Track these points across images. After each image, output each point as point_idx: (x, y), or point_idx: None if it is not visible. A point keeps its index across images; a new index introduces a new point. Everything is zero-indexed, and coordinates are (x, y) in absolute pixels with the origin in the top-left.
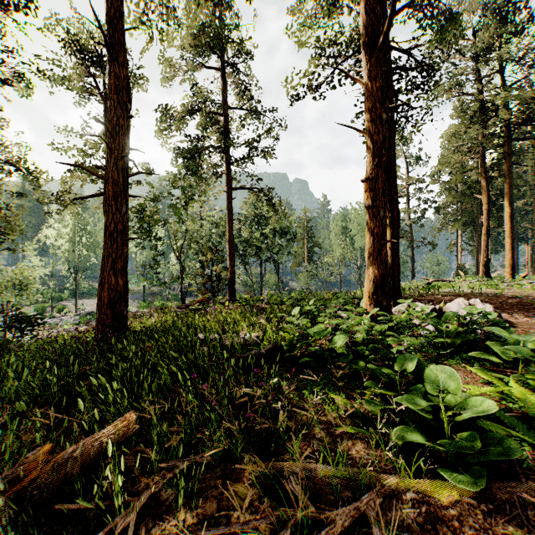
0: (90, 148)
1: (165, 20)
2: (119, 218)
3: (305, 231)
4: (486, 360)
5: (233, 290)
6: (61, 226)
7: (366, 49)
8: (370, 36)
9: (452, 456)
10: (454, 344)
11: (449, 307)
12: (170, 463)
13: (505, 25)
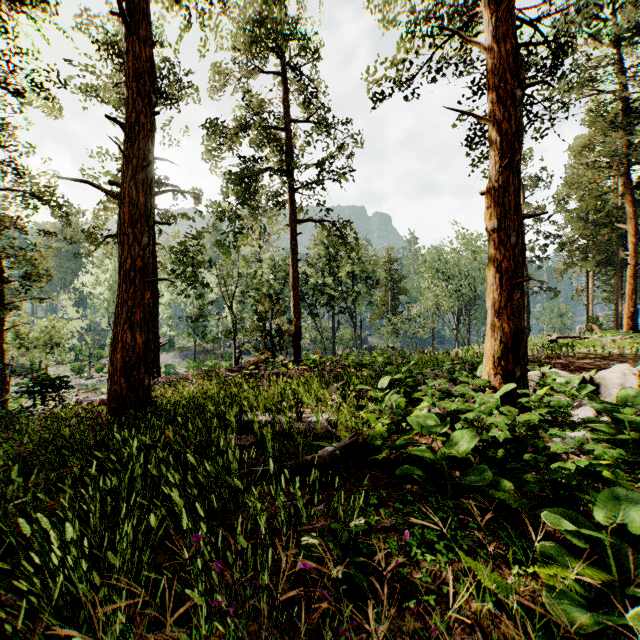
0: None
1: None
2: (137, 252)
3: (388, 275)
4: None
5: (299, 348)
6: (100, 271)
7: None
8: None
9: None
10: None
11: (605, 376)
12: None
13: None
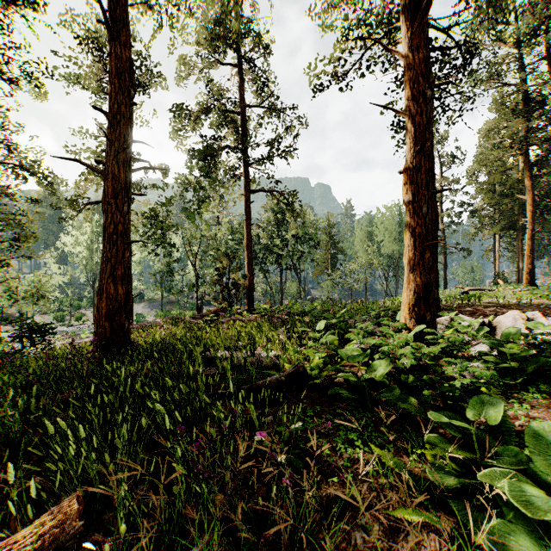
0: (102, 150)
1: (176, 4)
2: (119, 218)
3: (328, 237)
4: None
5: (252, 299)
6: (79, 233)
7: (405, 15)
8: None
9: None
10: (522, 370)
11: (501, 321)
12: None
13: None
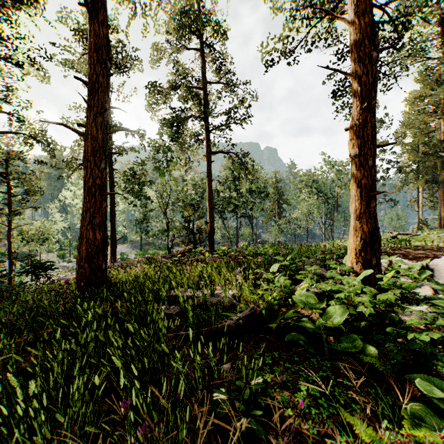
0: None
1: None
2: (97, 173)
3: (275, 191)
4: None
5: (212, 242)
6: (76, 188)
7: None
8: None
9: None
10: None
11: (437, 264)
12: None
13: None
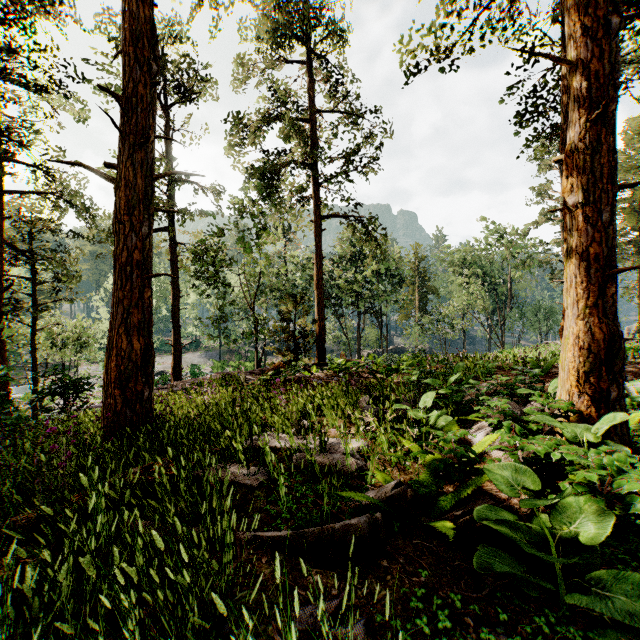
0: None
1: None
2: (135, 243)
3: (416, 274)
4: None
5: (323, 350)
6: None
7: None
8: None
9: None
10: None
11: None
12: None
13: None
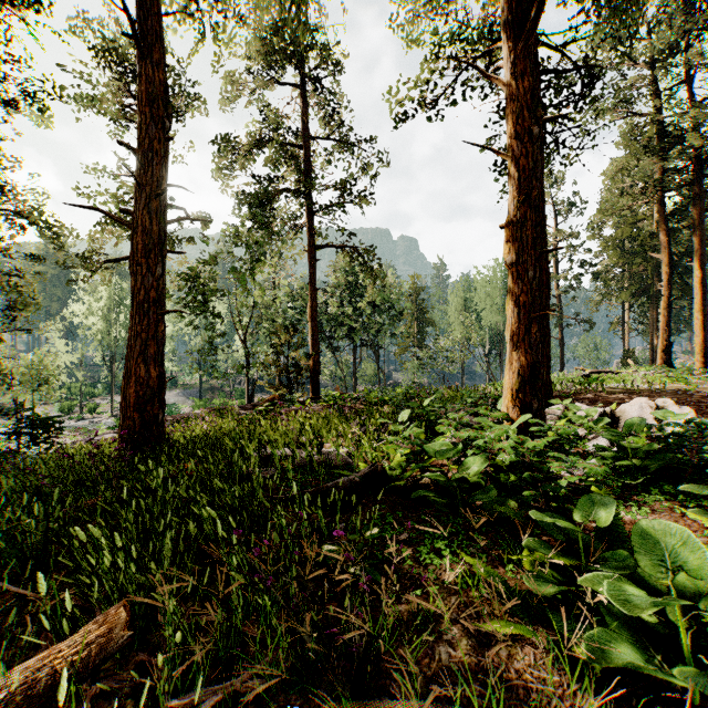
0: (125, 193)
1: (222, 10)
2: (151, 282)
3: (414, 306)
4: (700, 495)
5: (317, 384)
6: (92, 299)
7: (507, 33)
8: (514, 14)
9: (696, 692)
10: (645, 469)
11: (625, 410)
12: (188, 697)
13: (694, 17)
